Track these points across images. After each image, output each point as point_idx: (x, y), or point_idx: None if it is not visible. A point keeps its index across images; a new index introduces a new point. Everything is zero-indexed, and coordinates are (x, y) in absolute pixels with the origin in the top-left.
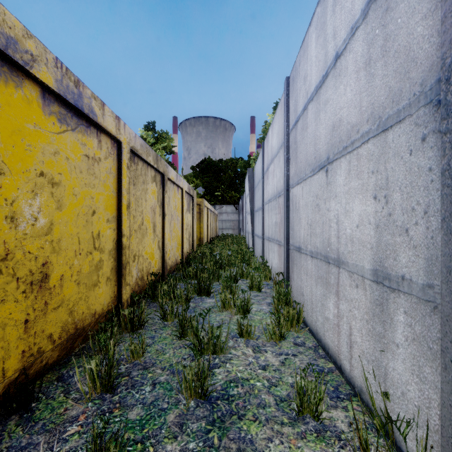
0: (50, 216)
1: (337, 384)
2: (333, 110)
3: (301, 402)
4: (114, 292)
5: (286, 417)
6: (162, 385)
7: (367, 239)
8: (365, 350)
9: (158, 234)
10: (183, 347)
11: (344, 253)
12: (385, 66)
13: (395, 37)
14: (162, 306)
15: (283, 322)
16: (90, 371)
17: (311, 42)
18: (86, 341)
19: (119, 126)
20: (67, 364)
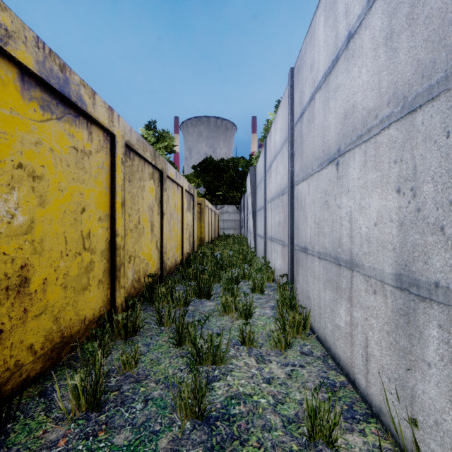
0: (30, 213)
1: (351, 401)
2: (345, 96)
3: (313, 426)
4: (106, 295)
5: (295, 442)
6: (155, 402)
7: (388, 239)
8: (385, 366)
9: (156, 234)
10: (181, 356)
11: (358, 254)
12: (413, 36)
13: (426, 0)
14: (159, 311)
15: (289, 329)
16: (75, 386)
17: (319, 25)
18: (76, 349)
19: (112, 117)
20: (52, 376)
